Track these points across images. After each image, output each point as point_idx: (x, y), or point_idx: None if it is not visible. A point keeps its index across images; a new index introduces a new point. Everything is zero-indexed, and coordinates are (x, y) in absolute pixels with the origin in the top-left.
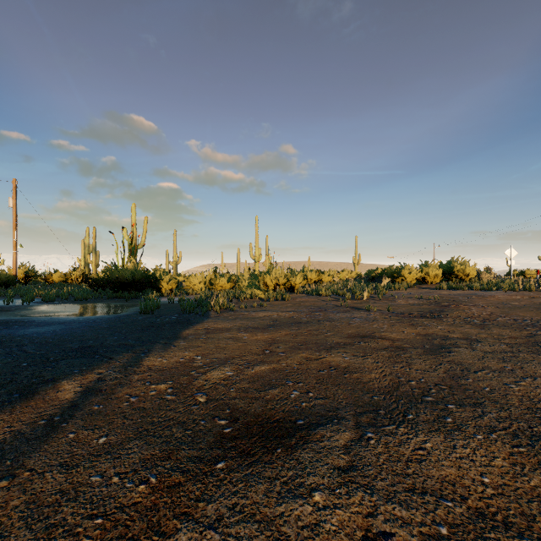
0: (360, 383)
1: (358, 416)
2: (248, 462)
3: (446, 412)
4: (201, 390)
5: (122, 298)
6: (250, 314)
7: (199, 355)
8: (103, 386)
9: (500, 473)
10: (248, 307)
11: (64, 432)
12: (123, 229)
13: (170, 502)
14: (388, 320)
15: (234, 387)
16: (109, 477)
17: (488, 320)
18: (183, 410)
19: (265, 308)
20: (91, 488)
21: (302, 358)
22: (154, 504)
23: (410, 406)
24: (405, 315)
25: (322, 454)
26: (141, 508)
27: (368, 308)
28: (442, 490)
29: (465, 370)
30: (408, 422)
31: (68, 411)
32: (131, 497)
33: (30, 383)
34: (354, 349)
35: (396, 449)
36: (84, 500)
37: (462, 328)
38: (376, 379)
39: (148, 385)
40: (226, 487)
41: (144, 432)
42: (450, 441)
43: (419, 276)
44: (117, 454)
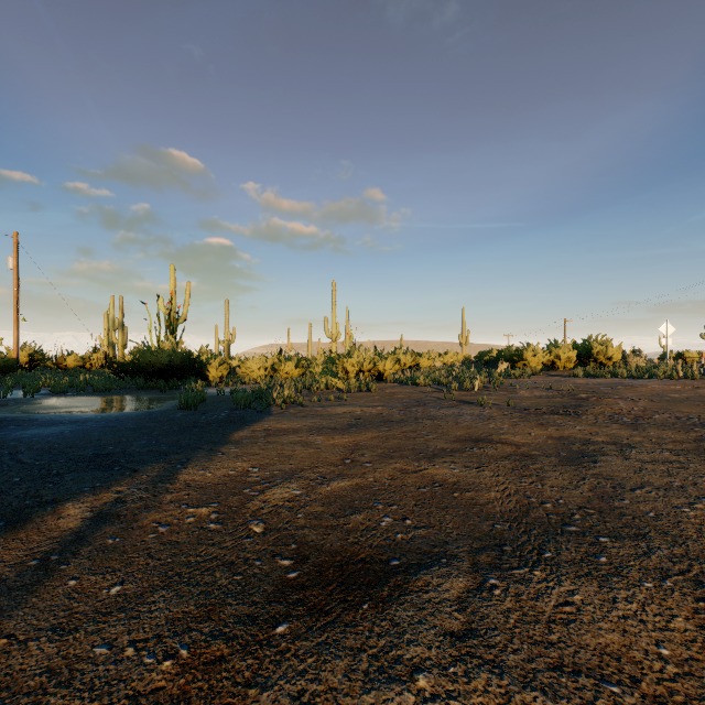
0: (475, 505)
1: (476, 553)
2: (321, 624)
3: (598, 548)
4: (257, 515)
5: (157, 389)
6: (325, 409)
7: (255, 466)
8: (122, 510)
9: (683, 641)
10: (323, 400)
11: (63, 578)
12: (159, 298)
13: (207, 688)
14: (508, 418)
15: (303, 511)
16: (120, 647)
17: (641, 418)
18: (231, 545)
19: (344, 401)
20: (93, 665)
21: (395, 471)
22: (183, 691)
23: (546, 538)
24: (530, 411)
25: (427, 611)
26: (164, 698)
27: (481, 402)
28: (602, 668)
29: (618, 487)
30: (546, 562)
31: (70, 546)
32: (150, 680)
33: (22, 506)
34: (465, 458)
35: (531, 603)
36: (82, 685)
37: (608, 429)
38: (497, 499)
39: (184, 508)
40: (290, 663)
41: (176, 578)
42: (608, 592)
43: (547, 360)
44: (135, 611)
